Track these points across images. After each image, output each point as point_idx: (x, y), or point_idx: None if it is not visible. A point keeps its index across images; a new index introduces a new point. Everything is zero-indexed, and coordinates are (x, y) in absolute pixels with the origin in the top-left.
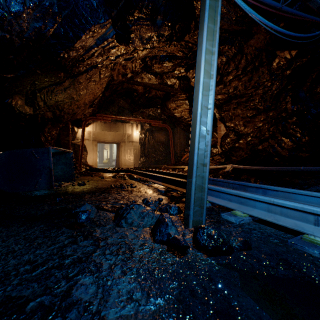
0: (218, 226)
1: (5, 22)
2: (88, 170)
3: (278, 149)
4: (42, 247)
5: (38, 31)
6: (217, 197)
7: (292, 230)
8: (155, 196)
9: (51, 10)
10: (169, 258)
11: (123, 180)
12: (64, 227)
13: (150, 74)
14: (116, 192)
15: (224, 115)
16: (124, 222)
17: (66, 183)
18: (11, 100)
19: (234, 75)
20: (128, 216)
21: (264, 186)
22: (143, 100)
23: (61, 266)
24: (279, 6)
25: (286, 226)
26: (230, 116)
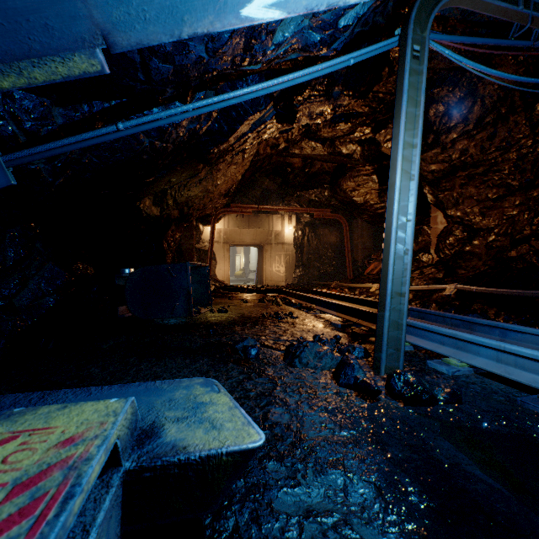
0: (421, 375)
1: (166, 134)
2: (219, 288)
3: None
4: (220, 380)
5: (192, 132)
6: (423, 337)
7: (534, 389)
8: (328, 332)
9: None
10: (358, 401)
11: (276, 306)
12: (230, 363)
13: (314, 141)
14: (273, 324)
15: (442, 197)
16: (298, 362)
17: (202, 308)
18: (140, 201)
19: (461, 131)
20: (303, 355)
21: (503, 324)
22: (301, 178)
23: (248, 397)
24: (528, 44)
25: (520, 382)
26: (454, 198)
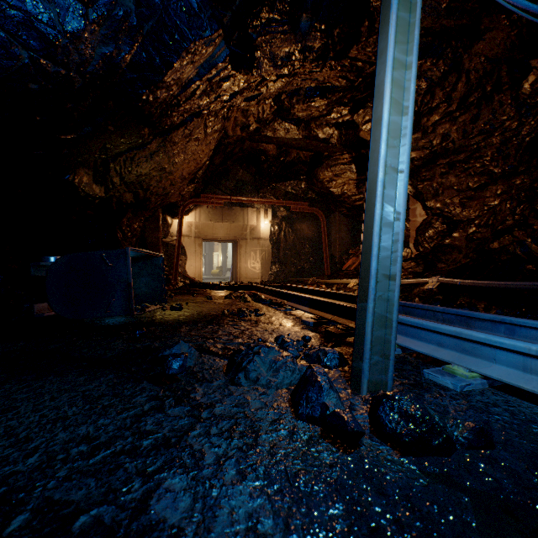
0: (418, 393)
1: (58, 49)
2: (187, 285)
3: (534, 249)
4: (109, 414)
5: (108, 60)
6: (414, 337)
7: None
8: (297, 331)
9: (126, 24)
10: (325, 452)
11: (242, 303)
12: (145, 381)
13: (288, 122)
14: (231, 323)
15: (422, 187)
16: (244, 378)
17: (153, 306)
18: (73, 176)
19: (443, 112)
20: (251, 366)
21: (510, 319)
22: (277, 167)
23: (135, 450)
24: None
25: None
26: (434, 188)
